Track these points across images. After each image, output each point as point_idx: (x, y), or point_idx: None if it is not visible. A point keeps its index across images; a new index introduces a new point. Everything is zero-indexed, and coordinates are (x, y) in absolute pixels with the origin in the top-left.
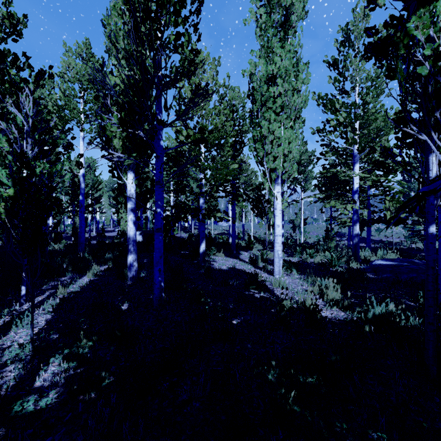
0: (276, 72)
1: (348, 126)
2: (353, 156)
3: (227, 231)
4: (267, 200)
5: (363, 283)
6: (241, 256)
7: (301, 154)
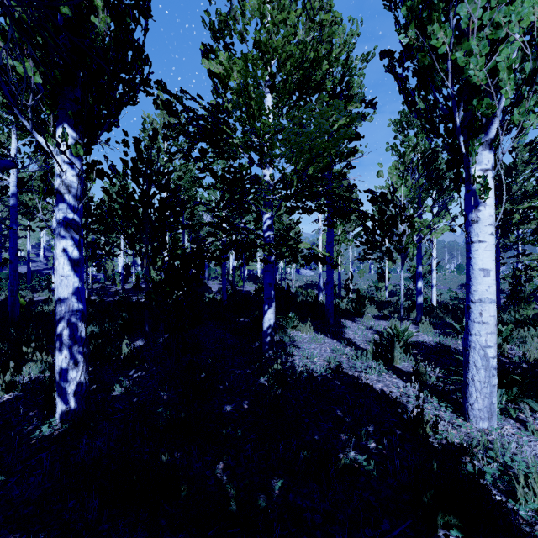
0: None
1: None
2: None
3: (313, 283)
4: (409, 217)
5: None
6: (346, 332)
7: None
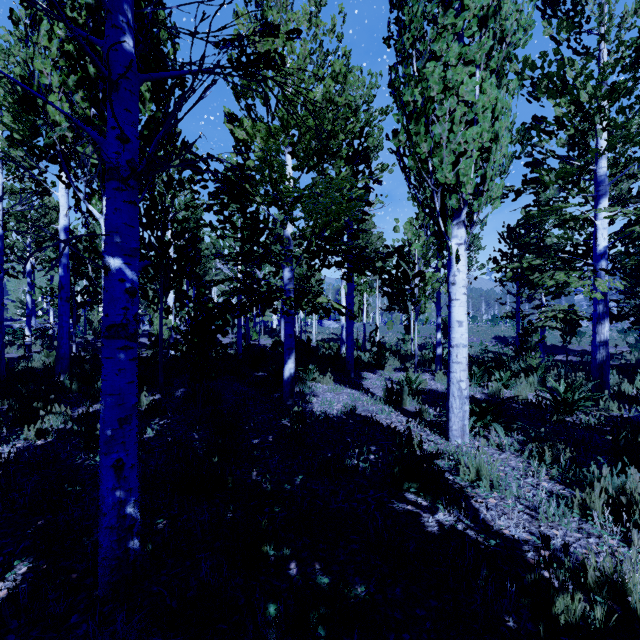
0: None
1: (594, 114)
2: (596, 182)
3: (337, 336)
4: (420, 273)
5: None
6: (365, 383)
7: (508, 161)
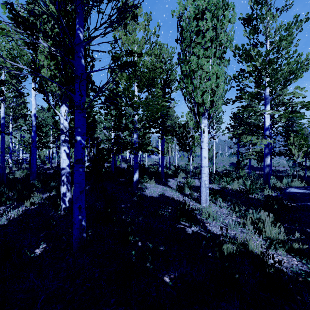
0: (205, 8)
1: (262, 71)
2: (265, 98)
3: (157, 163)
4: (192, 135)
5: (296, 215)
6: (169, 183)
7: (225, 92)
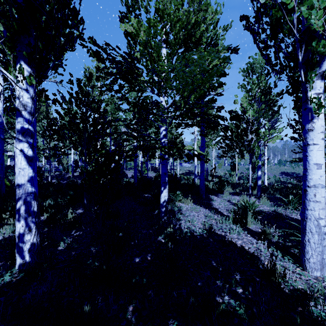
0: None
1: None
2: None
3: (190, 171)
4: (256, 129)
5: None
6: (213, 204)
7: None
